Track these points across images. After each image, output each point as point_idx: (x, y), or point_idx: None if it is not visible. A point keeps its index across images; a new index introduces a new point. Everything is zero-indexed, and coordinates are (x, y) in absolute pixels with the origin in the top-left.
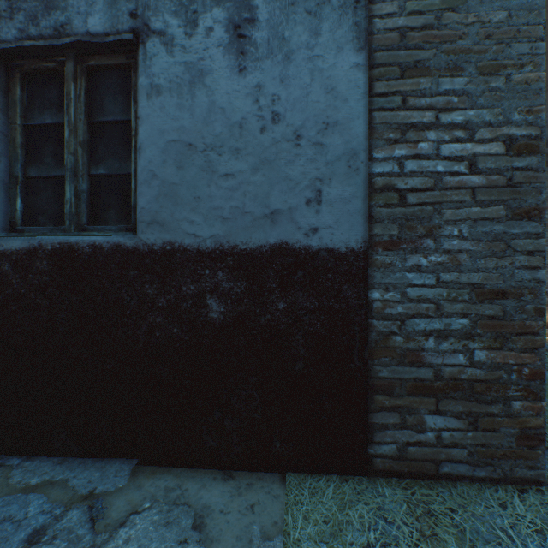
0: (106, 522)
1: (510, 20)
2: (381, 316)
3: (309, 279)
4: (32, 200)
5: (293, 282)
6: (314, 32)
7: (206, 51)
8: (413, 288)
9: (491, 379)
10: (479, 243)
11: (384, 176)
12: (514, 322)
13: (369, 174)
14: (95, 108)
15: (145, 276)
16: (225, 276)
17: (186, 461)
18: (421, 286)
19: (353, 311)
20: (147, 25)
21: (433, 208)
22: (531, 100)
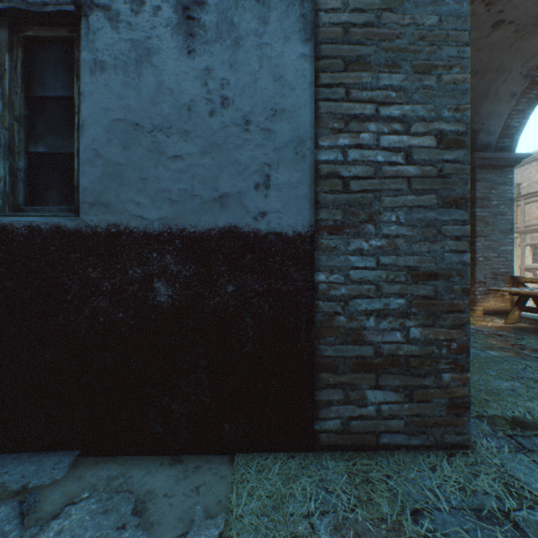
0: (38, 516)
1: (441, 25)
2: (326, 297)
3: (258, 262)
4: None
5: (242, 266)
6: (263, 21)
7: (154, 30)
8: (356, 271)
9: (424, 354)
10: (414, 229)
11: (329, 164)
12: (444, 301)
13: (315, 161)
14: (34, 82)
15: (88, 260)
16: (174, 259)
17: (132, 449)
18: (363, 268)
19: (300, 293)
20: None
21: (374, 195)
22: (458, 99)
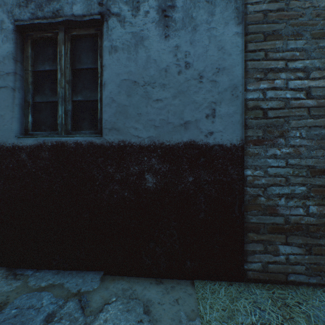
0: (90, 309)
1: None
2: (252, 185)
3: (208, 163)
4: (37, 116)
5: (198, 165)
6: (211, 14)
7: (145, 25)
8: (272, 168)
9: (319, 223)
10: (312, 141)
11: (253, 100)
12: None
13: (244, 99)
14: (75, 60)
15: (107, 161)
16: (156, 161)
17: (132, 273)
18: (276, 167)
19: (234, 182)
20: (109, 10)
21: (284, 120)
22: None
